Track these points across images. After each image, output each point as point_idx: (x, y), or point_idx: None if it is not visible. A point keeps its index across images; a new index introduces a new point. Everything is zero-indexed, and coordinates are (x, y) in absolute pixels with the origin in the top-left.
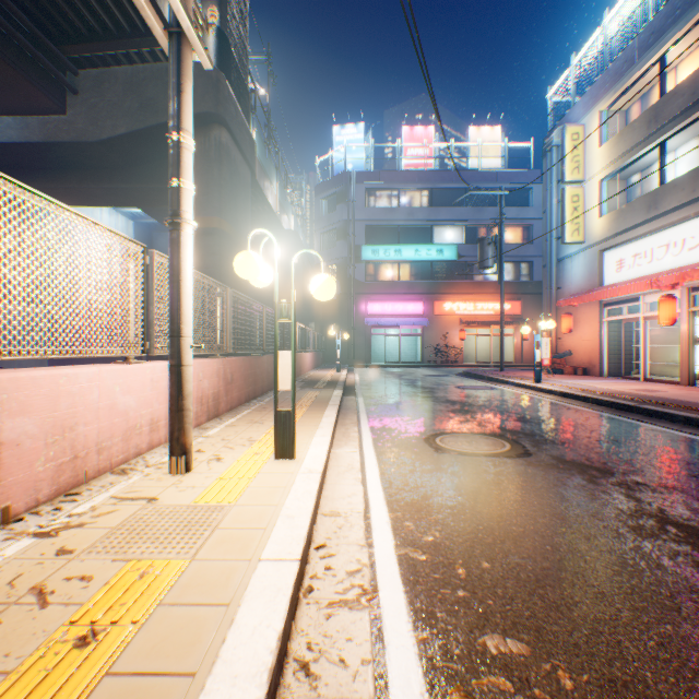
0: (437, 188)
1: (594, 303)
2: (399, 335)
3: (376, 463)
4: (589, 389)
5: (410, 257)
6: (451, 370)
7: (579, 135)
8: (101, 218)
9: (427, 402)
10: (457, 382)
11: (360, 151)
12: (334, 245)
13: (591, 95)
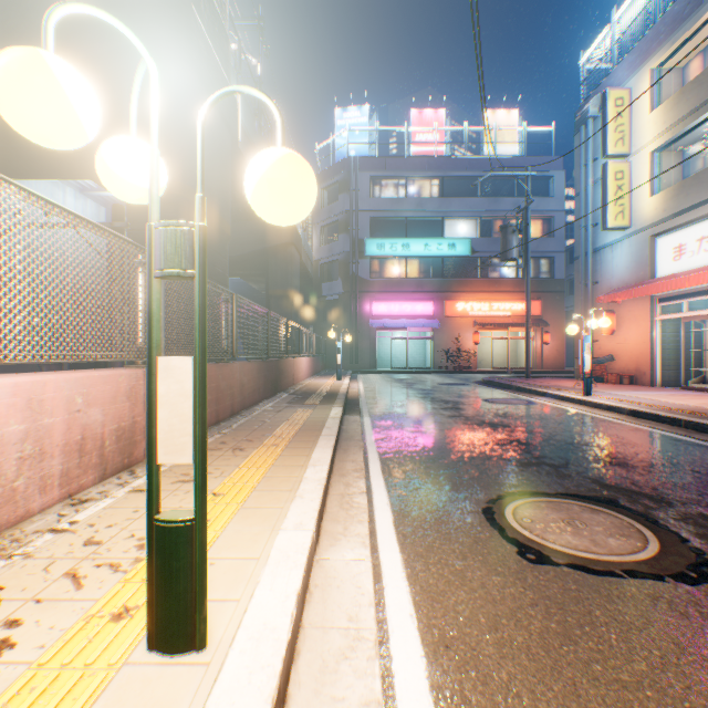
0: (449, 176)
1: (644, 298)
2: (406, 338)
3: (410, 610)
4: (664, 405)
5: (419, 252)
6: (467, 377)
7: (624, 101)
8: (63, 202)
9: (457, 425)
10: (481, 394)
11: (364, 136)
12: (336, 239)
13: (639, 52)
